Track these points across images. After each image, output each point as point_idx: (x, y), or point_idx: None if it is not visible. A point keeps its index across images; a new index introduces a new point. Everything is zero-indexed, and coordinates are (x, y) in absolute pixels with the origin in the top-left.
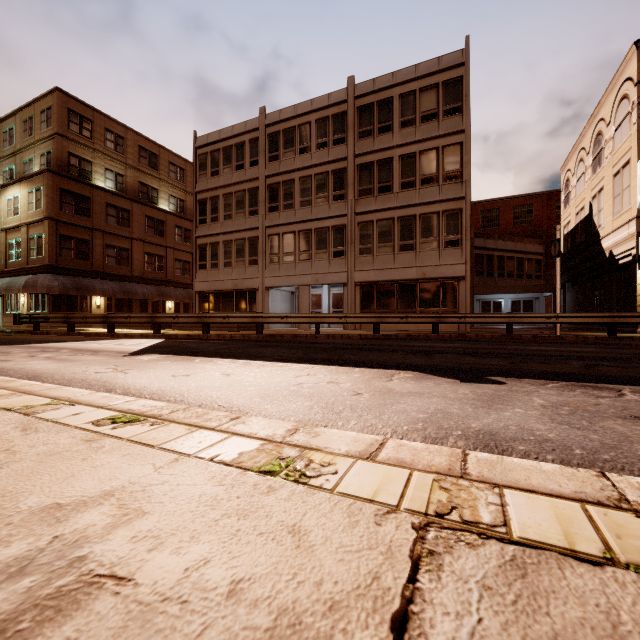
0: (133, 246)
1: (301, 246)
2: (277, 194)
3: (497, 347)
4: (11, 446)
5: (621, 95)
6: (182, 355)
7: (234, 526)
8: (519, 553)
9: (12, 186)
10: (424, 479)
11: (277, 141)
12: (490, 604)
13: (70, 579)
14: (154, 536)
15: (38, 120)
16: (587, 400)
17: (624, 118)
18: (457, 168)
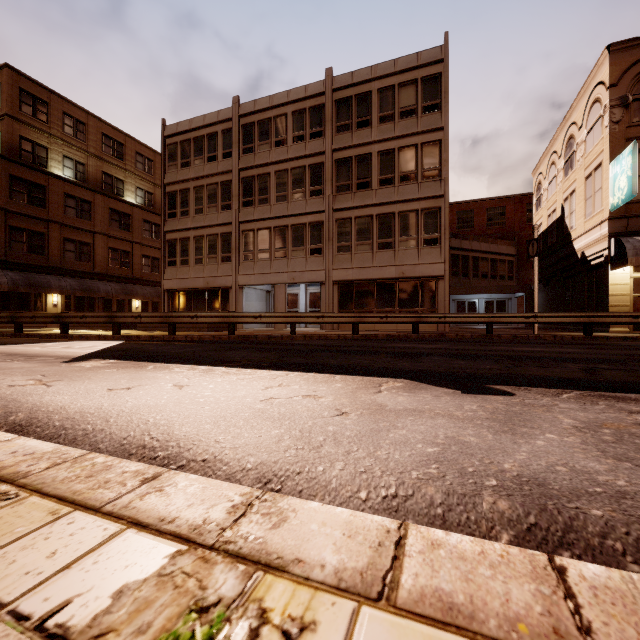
0: (95, 240)
1: (277, 243)
2: (252, 188)
3: (482, 348)
4: None
5: (593, 99)
6: (135, 360)
7: None
8: None
9: None
10: None
11: (252, 133)
12: None
13: None
14: None
15: None
16: (622, 417)
17: (596, 121)
18: (436, 166)
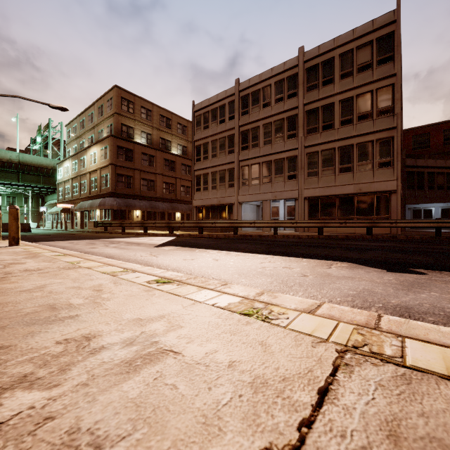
0: (156, 178)
1: (264, 173)
2: (247, 137)
3: (424, 246)
4: (111, 290)
5: None
6: (187, 247)
7: (229, 338)
8: (408, 372)
9: (93, 146)
10: (347, 327)
11: (247, 101)
12: (382, 393)
13: (153, 349)
14: (188, 337)
15: (106, 106)
16: None
17: None
18: (389, 105)
